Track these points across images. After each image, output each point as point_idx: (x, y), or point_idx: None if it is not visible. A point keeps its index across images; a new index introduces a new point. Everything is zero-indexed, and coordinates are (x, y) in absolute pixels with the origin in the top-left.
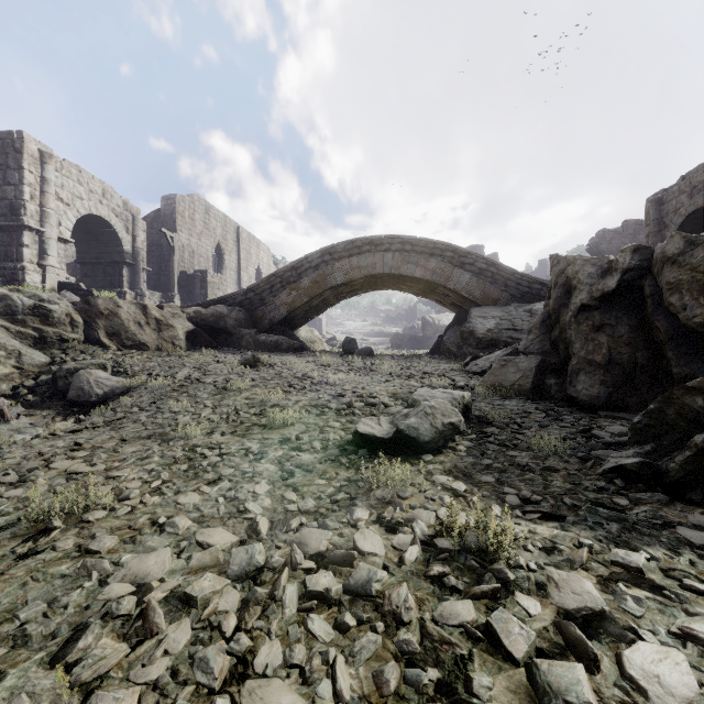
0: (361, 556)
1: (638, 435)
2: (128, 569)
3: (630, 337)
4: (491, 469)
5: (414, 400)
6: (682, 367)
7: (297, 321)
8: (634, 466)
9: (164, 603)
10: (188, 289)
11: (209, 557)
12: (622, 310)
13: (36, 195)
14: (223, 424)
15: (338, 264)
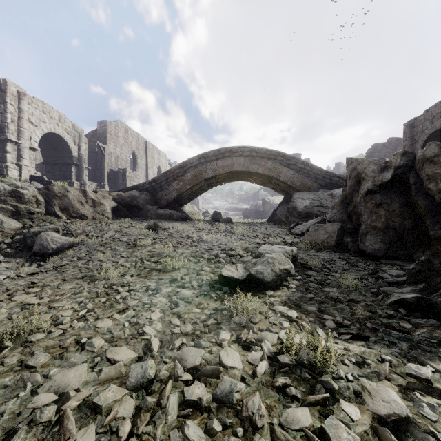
0: (225, 369)
1: (413, 277)
2: (53, 381)
3: (400, 211)
4: (313, 301)
5: (259, 253)
6: (436, 231)
7: (183, 201)
8: (412, 300)
9: (77, 410)
10: (114, 181)
11: (114, 371)
12: (394, 193)
13: (15, 119)
14: (132, 268)
15: (209, 164)
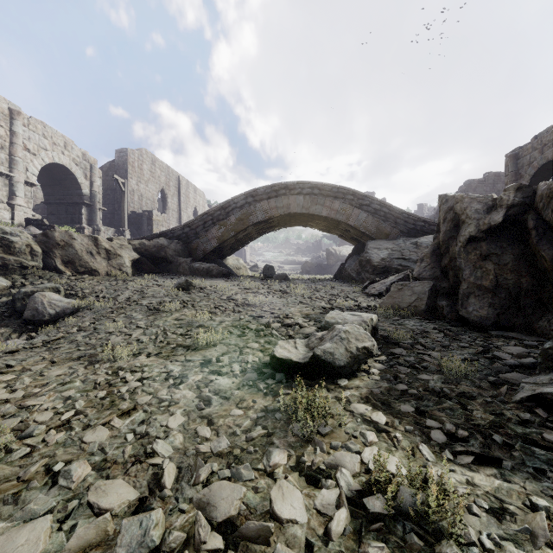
0: (279, 524)
1: (550, 360)
2: None
3: (515, 264)
4: (407, 395)
5: (326, 323)
6: None
7: (226, 252)
8: None
9: None
10: (137, 226)
11: (94, 531)
12: (506, 241)
13: (6, 145)
14: (151, 344)
15: (259, 205)
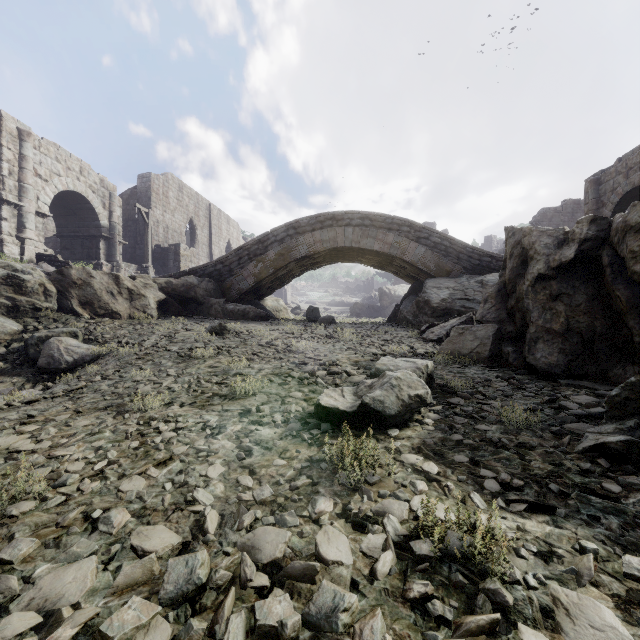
0: (324, 565)
1: (617, 408)
2: (38, 589)
3: (588, 306)
4: (462, 445)
5: (377, 370)
6: None
7: (264, 291)
8: (619, 445)
9: None
10: (162, 262)
11: (140, 570)
12: (579, 280)
13: (15, 171)
14: (184, 393)
15: (302, 238)
